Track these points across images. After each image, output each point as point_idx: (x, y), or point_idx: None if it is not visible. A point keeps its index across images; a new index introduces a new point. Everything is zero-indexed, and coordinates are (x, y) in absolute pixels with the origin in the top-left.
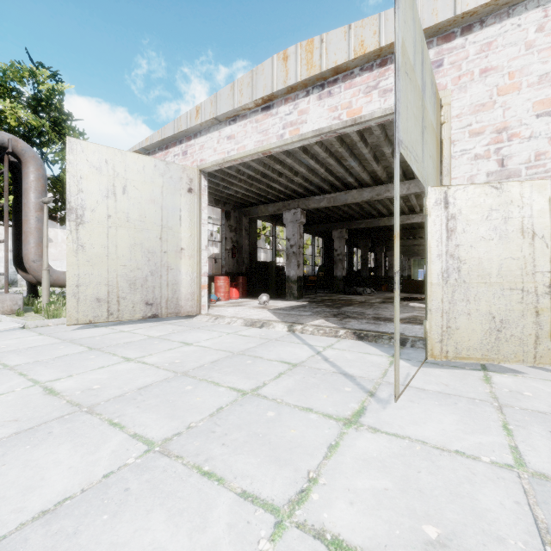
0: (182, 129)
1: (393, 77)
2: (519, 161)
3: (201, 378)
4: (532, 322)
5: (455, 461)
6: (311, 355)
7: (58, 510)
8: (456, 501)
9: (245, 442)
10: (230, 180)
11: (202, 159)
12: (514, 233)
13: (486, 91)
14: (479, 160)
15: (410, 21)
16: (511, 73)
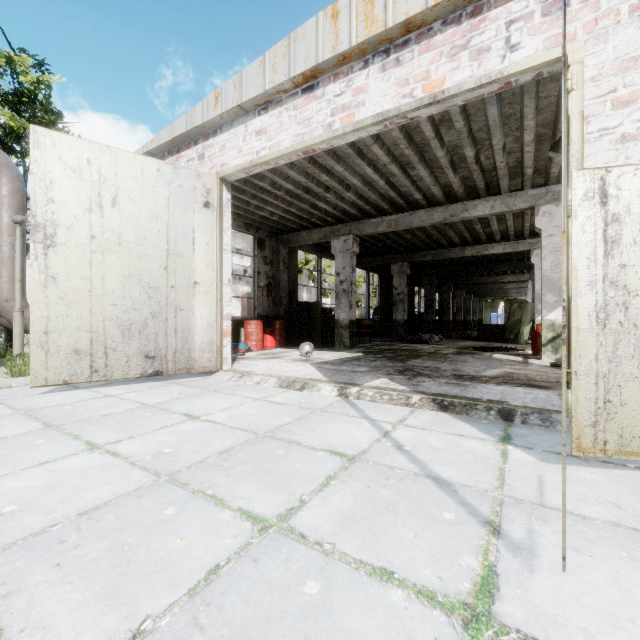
0: (197, 124)
1: (492, 29)
2: None
3: (195, 488)
4: None
5: None
6: (375, 438)
7: None
8: None
9: None
10: (263, 197)
11: (224, 164)
12: None
13: None
14: (630, 143)
15: None
16: None
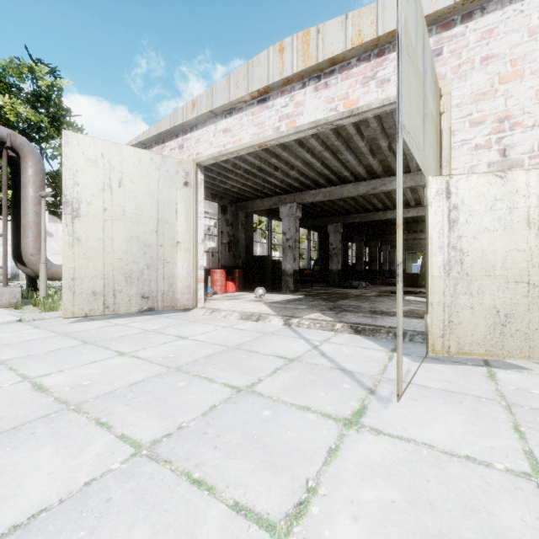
0: (179, 123)
1: (391, 66)
2: (522, 151)
3: (194, 373)
4: (538, 316)
5: (467, 469)
6: (307, 349)
7: (32, 524)
8: (472, 517)
9: (239, 445)
10: (226, 174)
11: (198, 153)
12: (519, 224)
13: (487, 80)
14: (480, 150)
15: (412, 1)
16: (514, 60)
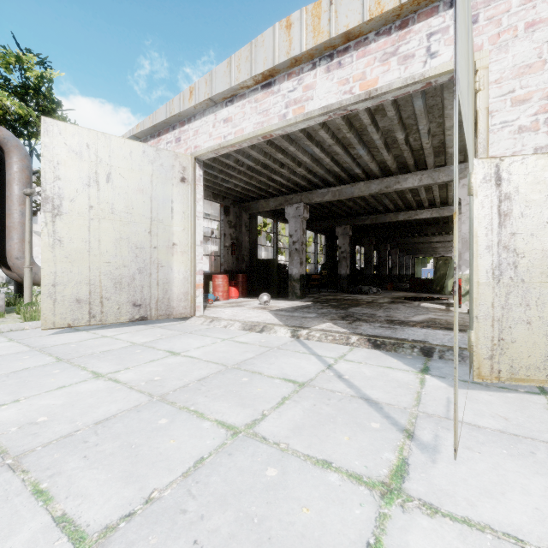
0: (175, 113)
1: (416, 39)
2: None
3: (181, 405)
4: None
5: None
6: (320, 369)
7: None
8: None
9: (231, 538)
10: (228, 171)
11: (197, 146)
12: None
13: (534, 49)
14: (525, 133)
15: None
16: None
